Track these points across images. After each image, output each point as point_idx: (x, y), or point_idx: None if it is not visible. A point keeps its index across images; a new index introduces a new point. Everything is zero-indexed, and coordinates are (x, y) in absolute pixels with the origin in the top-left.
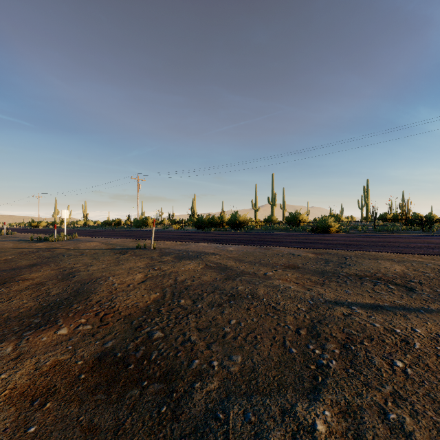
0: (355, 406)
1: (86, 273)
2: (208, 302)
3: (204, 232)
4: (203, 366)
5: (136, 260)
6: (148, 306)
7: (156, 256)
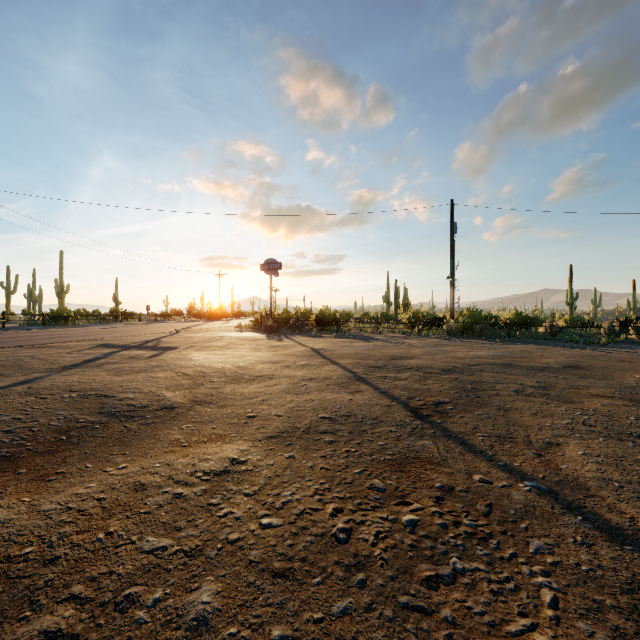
0: (123, 391)
1: None
2: None
3: None
4: (61, 421)
5: None
6: None
7: None
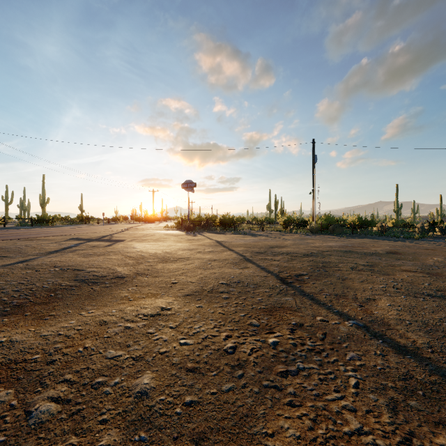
0: (89, 267)
1: None
2: None
3: None
4: (50, 284)
5: None
6: None
7: None
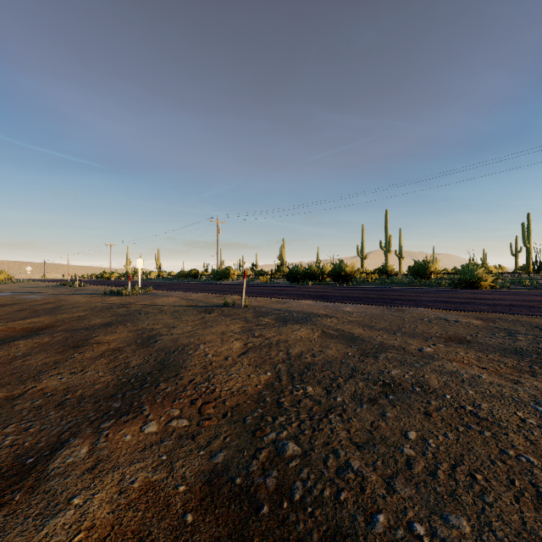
0: None
1: (170, 337)
2: (351, 393)
3: (300, 285)
4: (398, 531)
5: (227, 322)
6: (261, 393)
7: (250, 316)
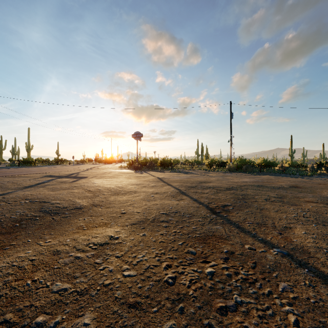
0: (54, 199)
1: None
2: None
3: None
4: (18, 215)
5: None
6: None
7: None
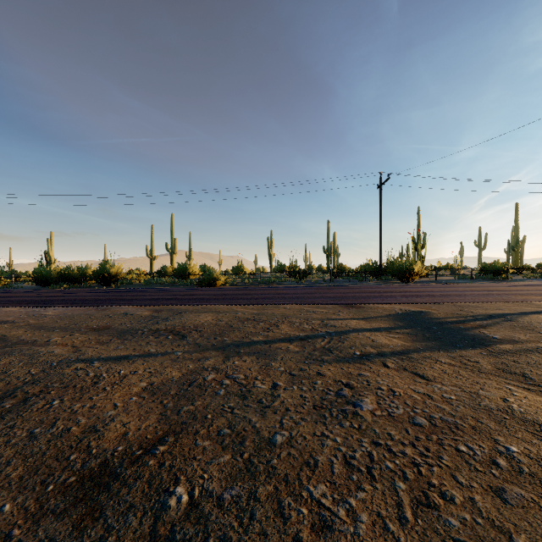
0: None
1: None
2: None
3: (47, 290)
4: None
5: None
6: None
7: None
